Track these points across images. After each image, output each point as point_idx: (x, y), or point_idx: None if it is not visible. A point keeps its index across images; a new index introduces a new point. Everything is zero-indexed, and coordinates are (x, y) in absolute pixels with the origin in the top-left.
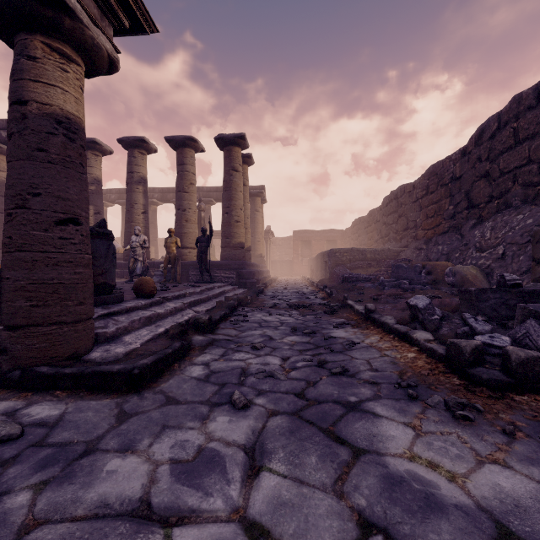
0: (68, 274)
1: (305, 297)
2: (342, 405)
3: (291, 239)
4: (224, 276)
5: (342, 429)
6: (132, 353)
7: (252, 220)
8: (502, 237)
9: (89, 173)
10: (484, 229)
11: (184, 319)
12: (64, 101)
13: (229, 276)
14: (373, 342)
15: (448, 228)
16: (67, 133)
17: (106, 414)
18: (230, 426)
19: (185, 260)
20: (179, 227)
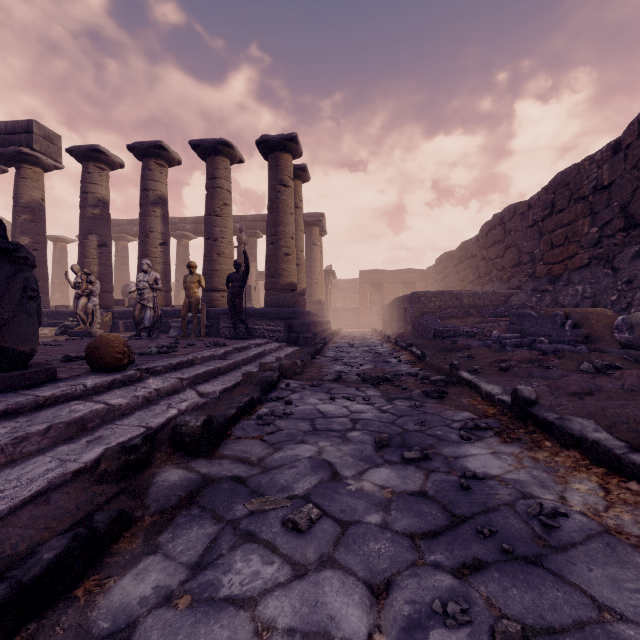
0: None
1: (382, 360)
2: None
3: (357, 281)
4: (267, 329)
5: None
6: None
7: (308, 256)
8: None
9: (92, 192)
10: None
11: (166, 416)
12: None
13: (274, 329)
14: (594, 505)
15: (589, 259)
16: None
17: None
18: None
19: (216, 307)
20: (208, 262)
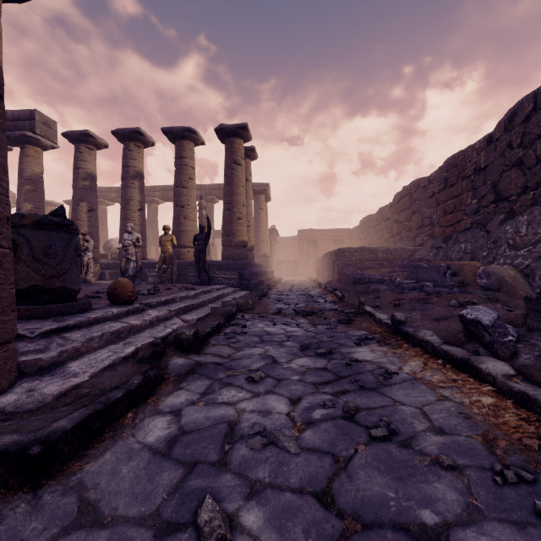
0: None
1: (312, 300)
2: (413, 537)
3: (296, 238)
4: (224, 277)
5: None
6: (70, 394)
7: (256, 219)
8: None
9: (83, 168)
10: (518, 224)
11: (166, 332)
12: None
13: (229, 277)
14: (415, 370)
15: (471, 224)
16: None
17: None
18: None
19: (183, 260)
20: (177, 224)
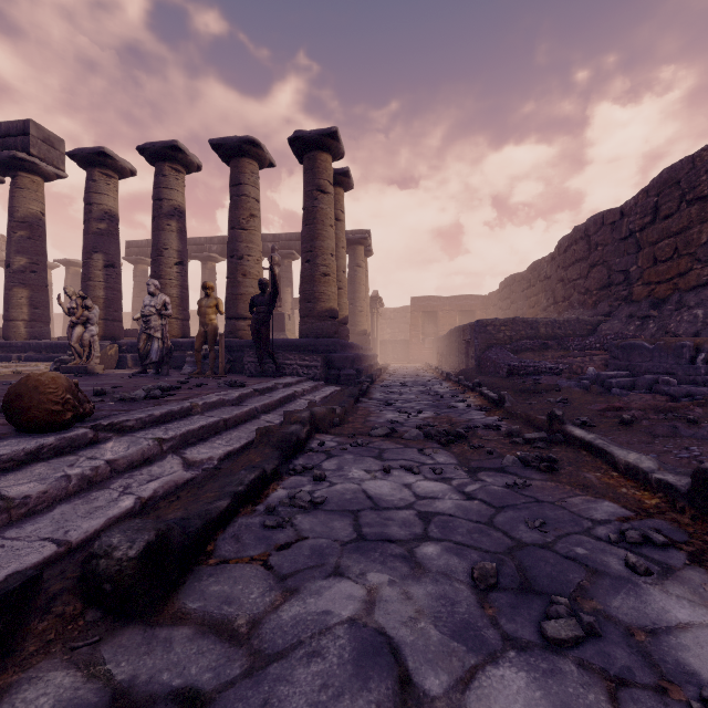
0: None
1: (445, 404)
2: None
3: (407, 310)
4: (301, 364)
5: None
6: None
7: (351, 280)
8: None
9: (97, 203)
10: None
11: (108, 514)
12: None
13: (309, 364)
14: None
15: None
16: None
17: None
18: None
19: (241, 338)
20: (232, 285)
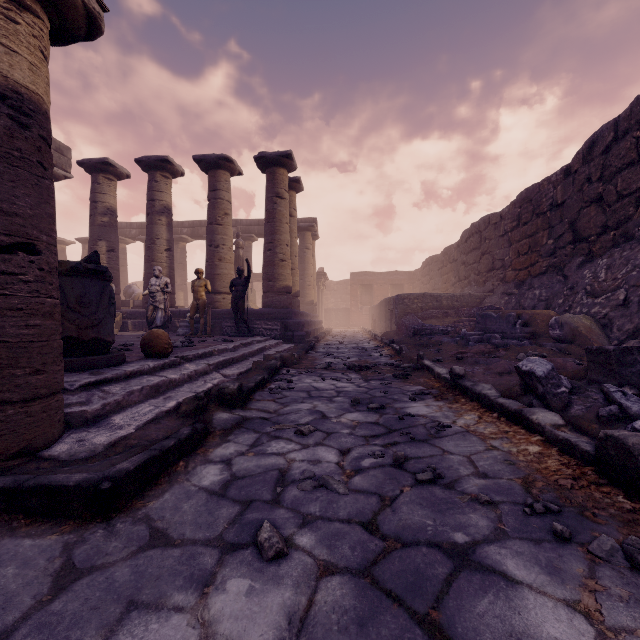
0: (15, 328)
1: (366, 354)
2: (444, 551)
3: (348, 283)
4: (265, 328)
5: (455, 616)
6: (119, 444)
7: (301, 260)
8: (623, 278)
9: (101, 201)
10: (597, 269)
11: (206, 387)
12: (10, 66)
13: (271, 328)
14: (469, 423)
15: (546, 267)
16: (16, 115)
17: (39, 571)
18: (249, 605)
19: (218, 308)
20: (210, 267)
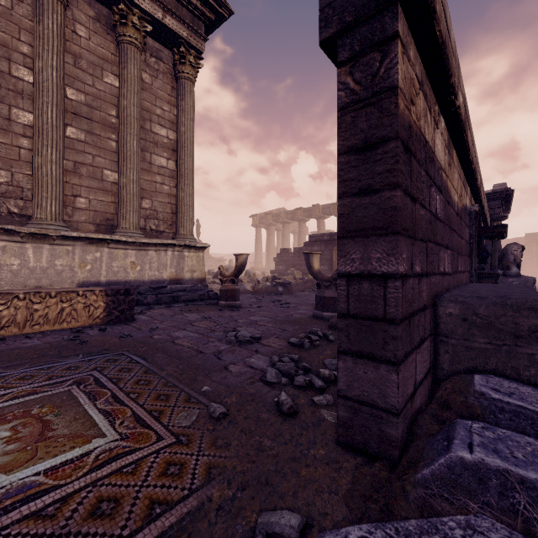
0: None
1: None
2: None
3: (520, 240)
4: None
5: None
6: None
7: None
8: None
9: None
10: None
11: None
12: None
13: None
14: None
15: None
16: None
17: None
18: None
19: None
20: None
